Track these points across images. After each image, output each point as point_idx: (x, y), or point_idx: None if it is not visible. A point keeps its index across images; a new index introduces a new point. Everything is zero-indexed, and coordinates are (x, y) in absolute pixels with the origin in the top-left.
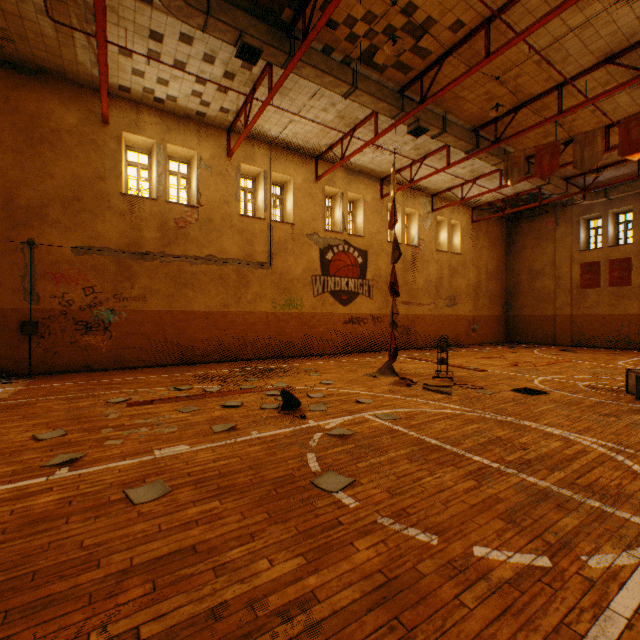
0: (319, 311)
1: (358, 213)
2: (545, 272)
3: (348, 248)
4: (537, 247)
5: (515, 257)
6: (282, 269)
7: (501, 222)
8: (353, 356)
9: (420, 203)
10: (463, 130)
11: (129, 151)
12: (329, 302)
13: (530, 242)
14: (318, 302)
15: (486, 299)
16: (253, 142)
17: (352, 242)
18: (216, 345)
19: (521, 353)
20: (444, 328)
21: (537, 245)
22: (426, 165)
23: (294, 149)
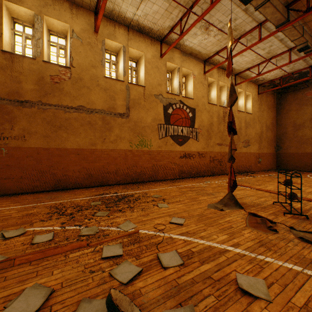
0: (163, 149)
1: (189, 83)
2: (305, 125)
3: (182, 106)
4: (299, 109)
5: (283, 116)
6: (136, 118)
7: (274, 95)
8: (187, 181)
9: (228, 79)
10: (279, 3)
11: (16, 23)
12: (170, 143)
13: (294, 106)
14: (162, 143)
15: (266, 142)
16: (115, 24)
17: (185, 102)
18: (85, 174)
19: (304, 178)
20: (242, 161)
21: (299, 108)
22: (241, 43)
23: (145, 32)
